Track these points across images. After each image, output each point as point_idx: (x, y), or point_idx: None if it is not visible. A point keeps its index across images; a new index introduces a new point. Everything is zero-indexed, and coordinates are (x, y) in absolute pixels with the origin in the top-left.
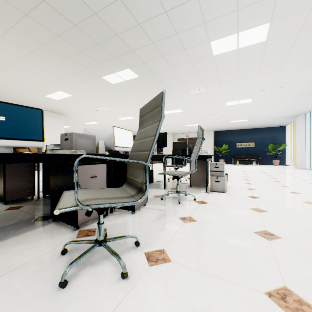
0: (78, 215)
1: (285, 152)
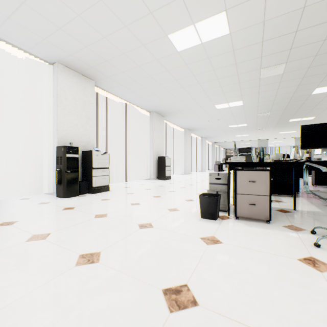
0: None
1: None
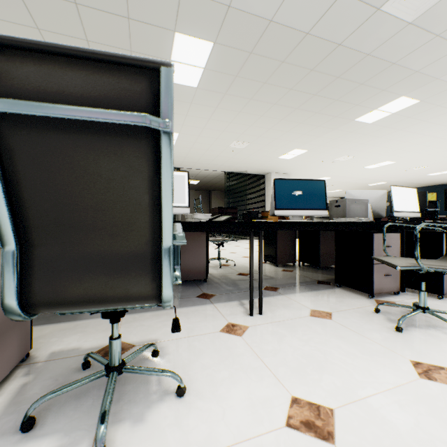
0: (373, 283)
1: None
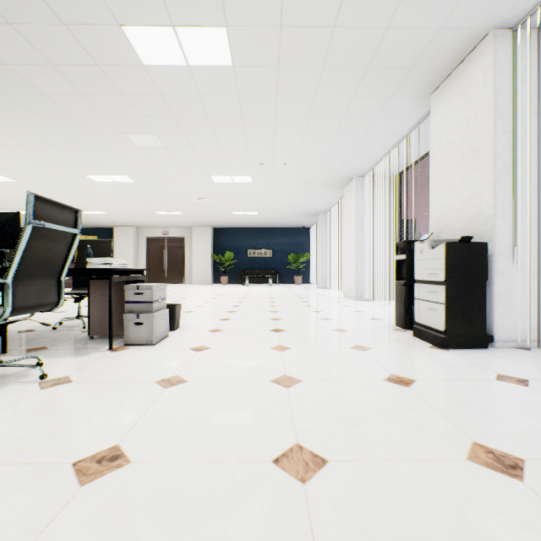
0: None
1: (310, 266)
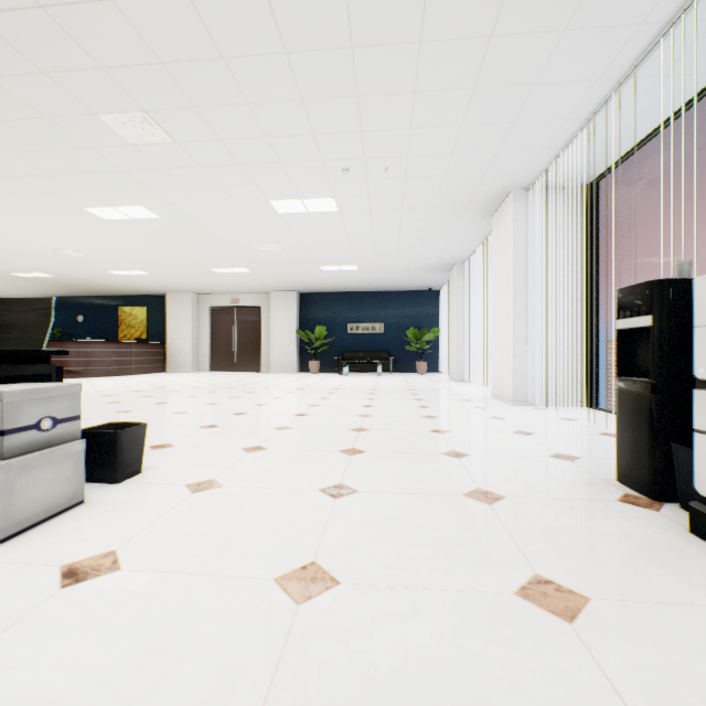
0: None
1: (440, 346)
